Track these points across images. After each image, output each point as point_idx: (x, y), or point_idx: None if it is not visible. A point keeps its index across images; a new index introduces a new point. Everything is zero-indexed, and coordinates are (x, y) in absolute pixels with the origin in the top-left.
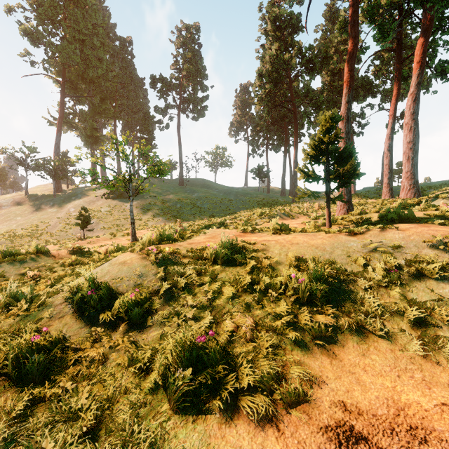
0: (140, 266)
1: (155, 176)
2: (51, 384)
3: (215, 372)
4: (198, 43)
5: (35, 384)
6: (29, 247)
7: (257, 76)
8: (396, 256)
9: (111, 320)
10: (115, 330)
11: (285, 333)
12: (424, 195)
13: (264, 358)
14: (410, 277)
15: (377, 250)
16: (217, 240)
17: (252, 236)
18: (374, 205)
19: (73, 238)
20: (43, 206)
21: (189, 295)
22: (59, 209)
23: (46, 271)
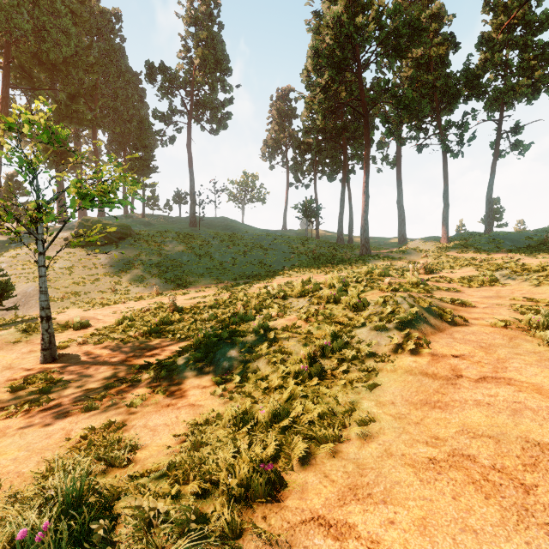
0: None
1: (88, 205)
2: None
3: None
4: (218, 23)
5: None
6: None
7: (311, 55)
8: None
9: None
10: None
11: None
12: None
13: None
14: None
15: None
16: None
17: None
18: None
19: None
20: None
21: None
22: None
23: None
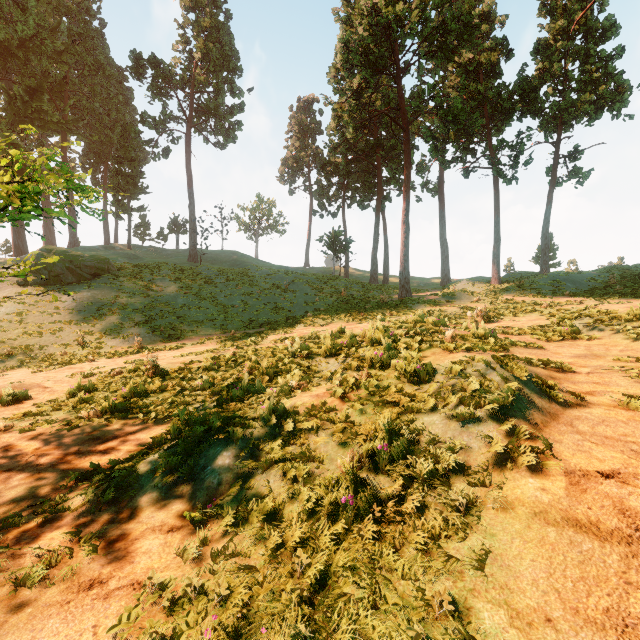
0: None
1: None
2: None
3: None
4: (226, 11)
5: None
6: None
7: (340, 48)
8: None
9: None
10: None
11: None
12: None
13: None
14: None
15: None
16: None
17: None
18: None
19: None
20: None
21: None
22: None
23: None
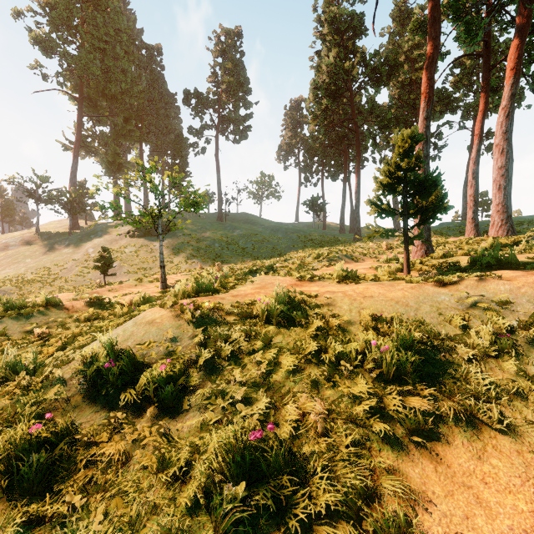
0: (173, 326)
1: (189, 210)
2: (54, 495)
3: (278, 486)
4: (240, 51)
5: (32, 496)
6: (40, 295)
7: (312, 90)
8: (504, 315)
9: (135, 401)
10: (140, 415)
11: (369, 425)
12: (519, 232)
13: (343, 462)
14: (526, 344)
15: (478, 307)
16: (269, 292)
17: (312, 286)
18: (456, 244)
19: (92, 284)
20: (57, 246)
21: (237, 366)
22: (75, 249)
23: (57, 327)
